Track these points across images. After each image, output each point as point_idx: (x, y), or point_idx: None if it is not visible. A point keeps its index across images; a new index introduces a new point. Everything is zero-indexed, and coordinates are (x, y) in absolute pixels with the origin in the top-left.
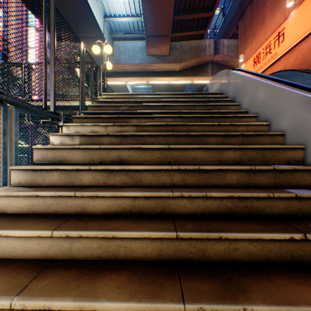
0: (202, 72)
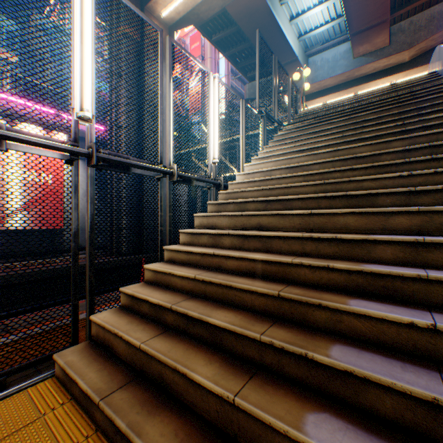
0: None
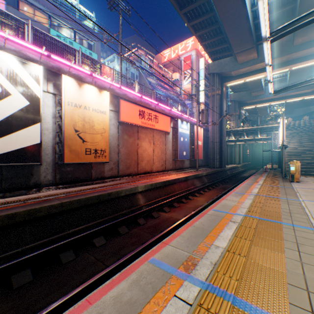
0: None
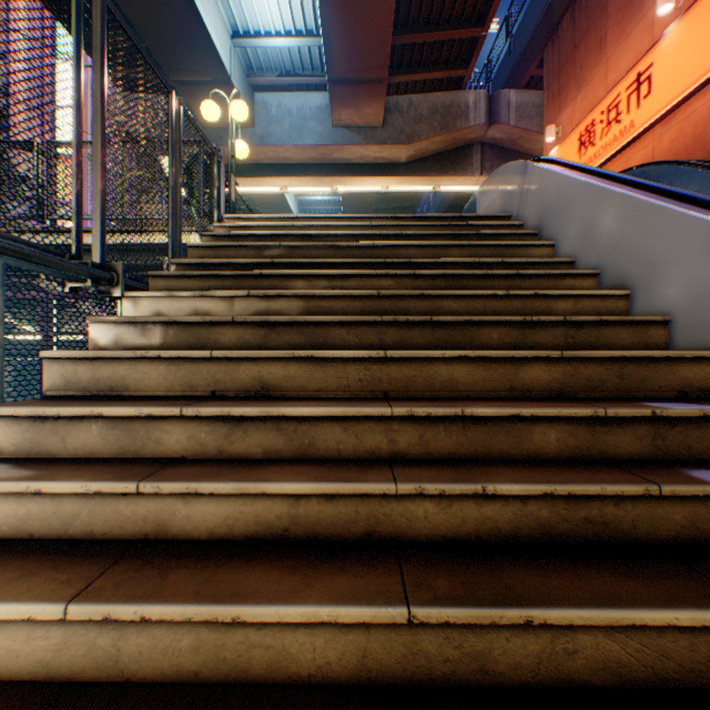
0: (460, 165)
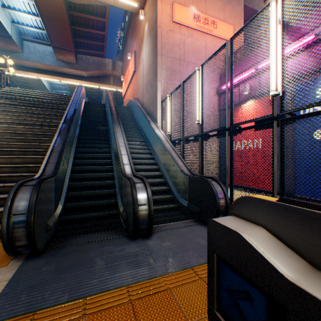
0: (106, 81)
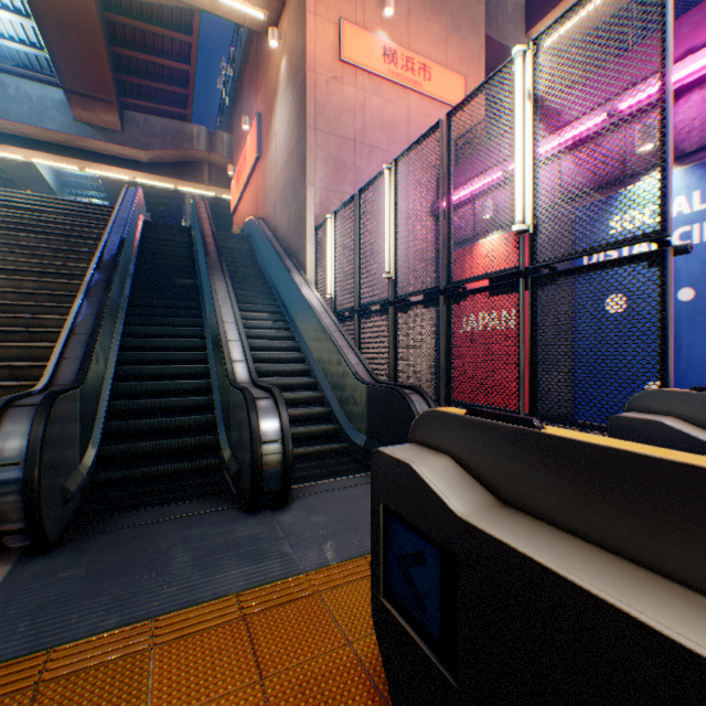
0: (194, 175)
